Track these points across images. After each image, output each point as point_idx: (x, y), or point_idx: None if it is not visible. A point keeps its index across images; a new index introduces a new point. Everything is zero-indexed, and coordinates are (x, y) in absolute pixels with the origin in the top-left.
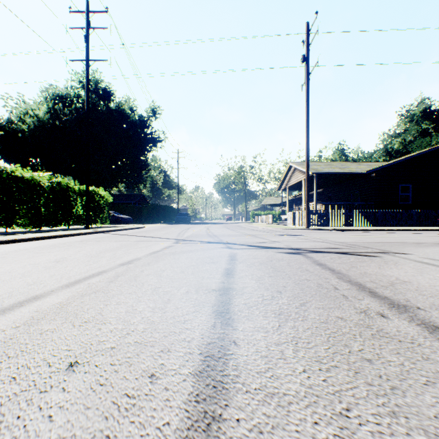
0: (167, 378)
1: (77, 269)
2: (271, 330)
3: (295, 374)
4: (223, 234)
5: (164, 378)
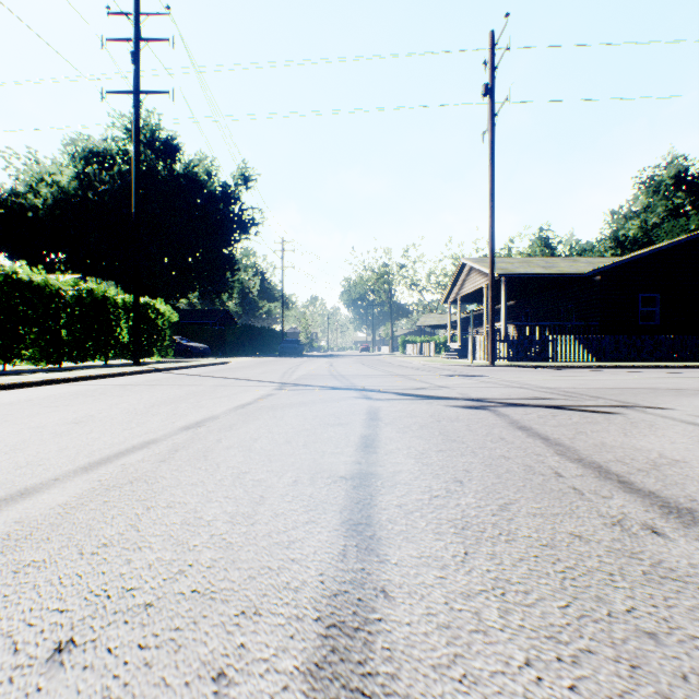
0: (249, 682)
1: (107, 436)
2: (451, 563)
3: (512, 671)
4: (356, 374)
5: (245, 684)
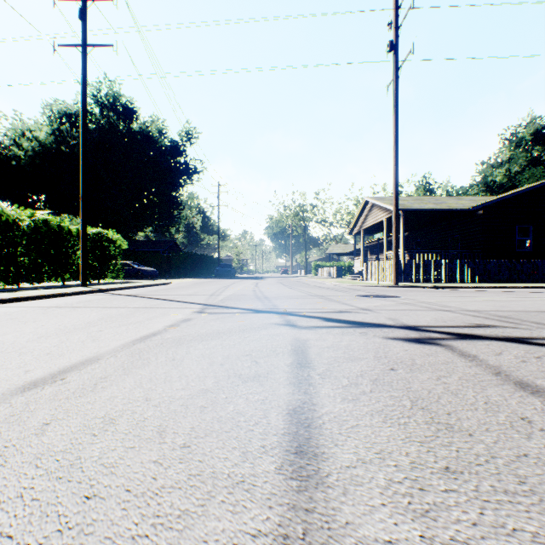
0: None
1: None
2: None
3: None
4: (278, 294)
5: None
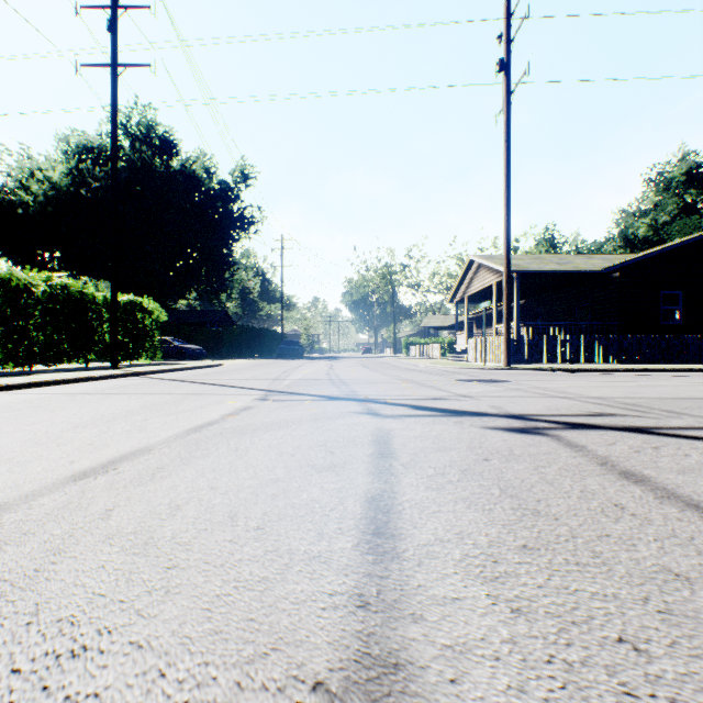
0: None
1: None
2: None
3: None
4: (358, 378)
5: None
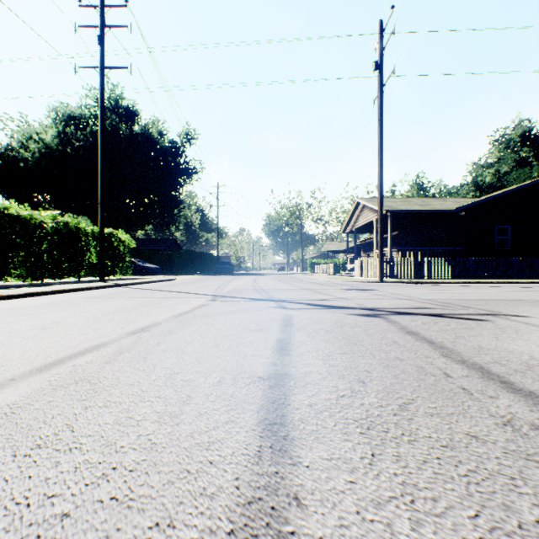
0: None
1: (66, 340)
2: (360, 466)
3: None
4: (274, 288)
5: None
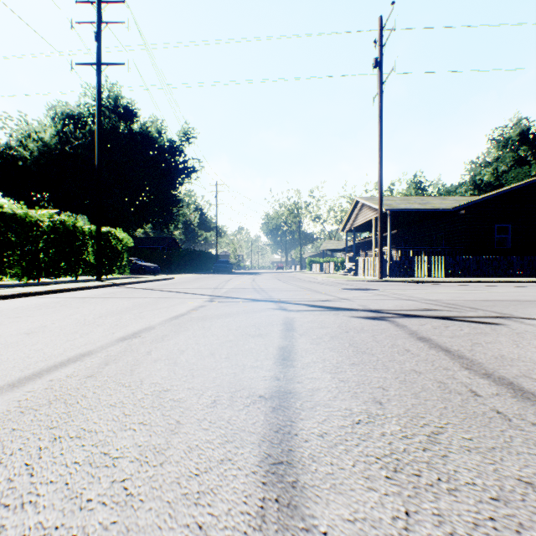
0: None
1: (49, 348)
2: (394, 532)
3: None
4: (273, 287)
5: None
